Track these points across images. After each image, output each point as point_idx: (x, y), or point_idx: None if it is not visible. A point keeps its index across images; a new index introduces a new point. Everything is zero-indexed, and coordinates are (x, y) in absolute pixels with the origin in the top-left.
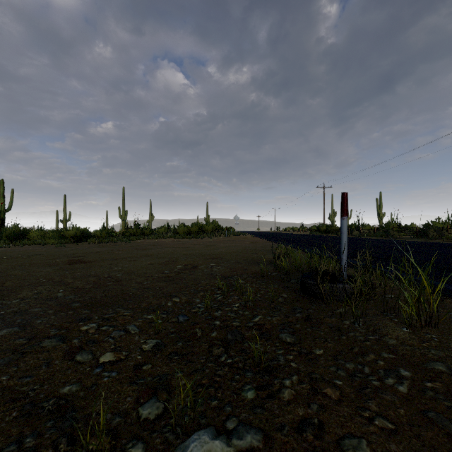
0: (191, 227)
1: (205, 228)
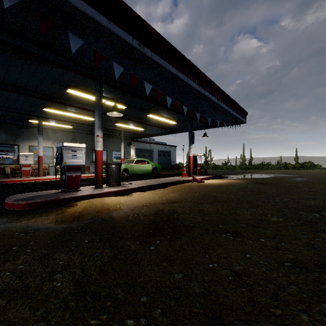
0: (296, 164)
1: (305, 165)
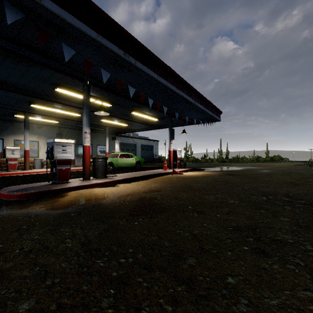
0: (266, 158)
1: (274, 158)
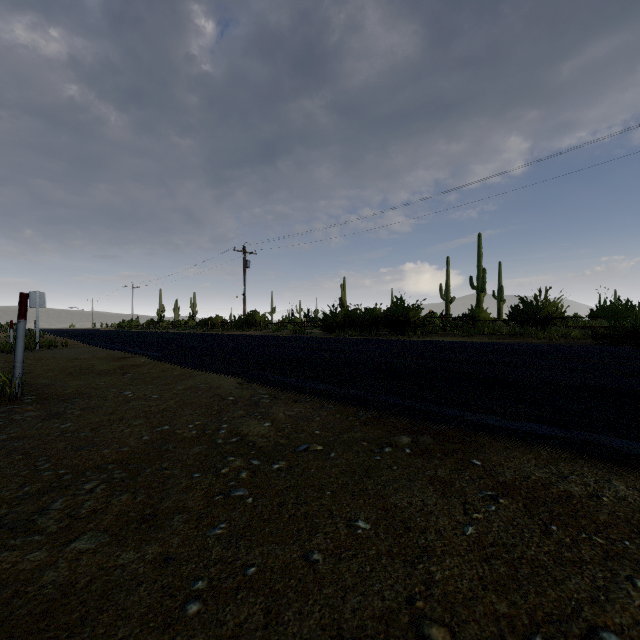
0: None
1: None
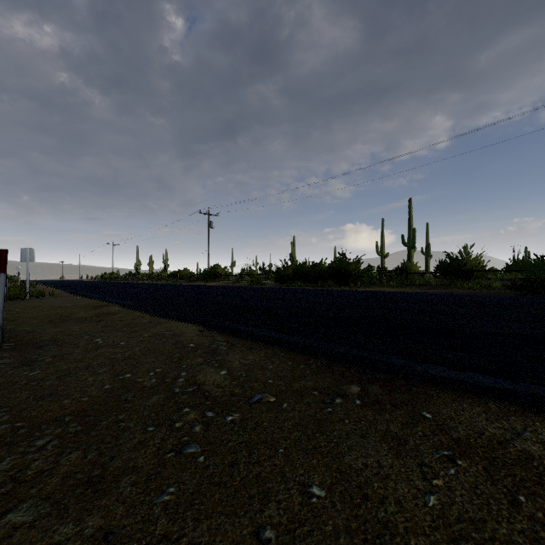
0: None
1: None
